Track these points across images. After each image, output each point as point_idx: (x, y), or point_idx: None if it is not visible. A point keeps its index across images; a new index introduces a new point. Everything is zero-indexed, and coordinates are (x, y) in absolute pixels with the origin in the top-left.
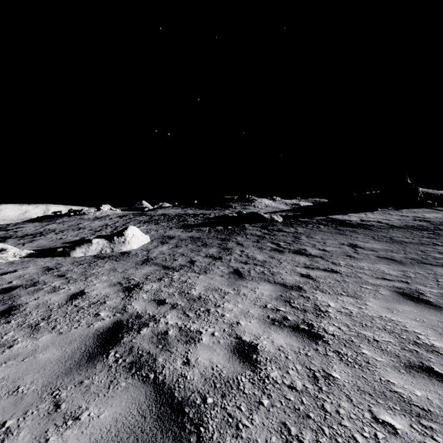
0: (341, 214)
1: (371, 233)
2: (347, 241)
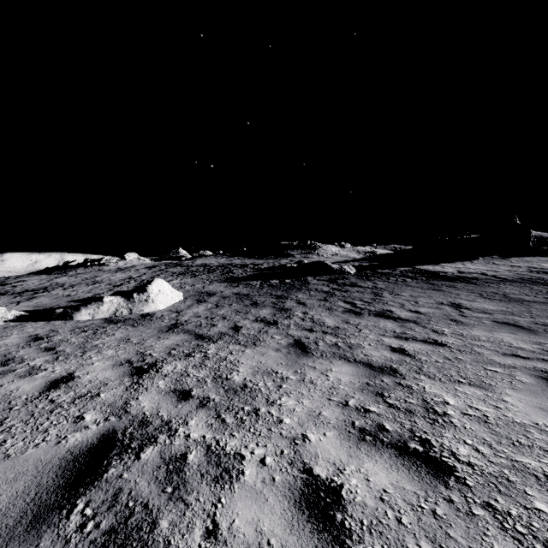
0: (431, 264)
1: (476, 289)
2: (446, 300)
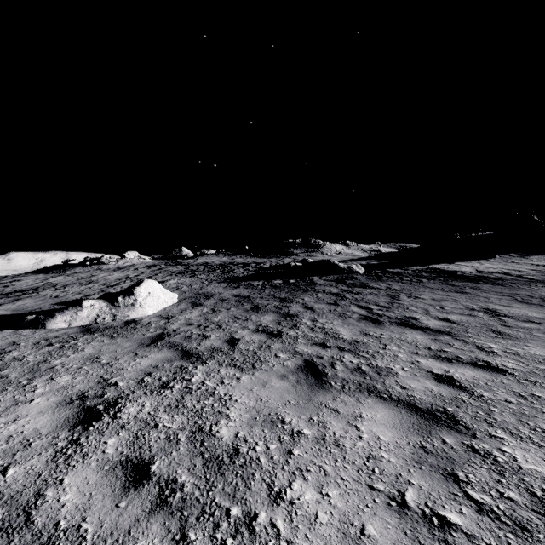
0: (445, 263)
1: (505, 291)
2: (476, 305)
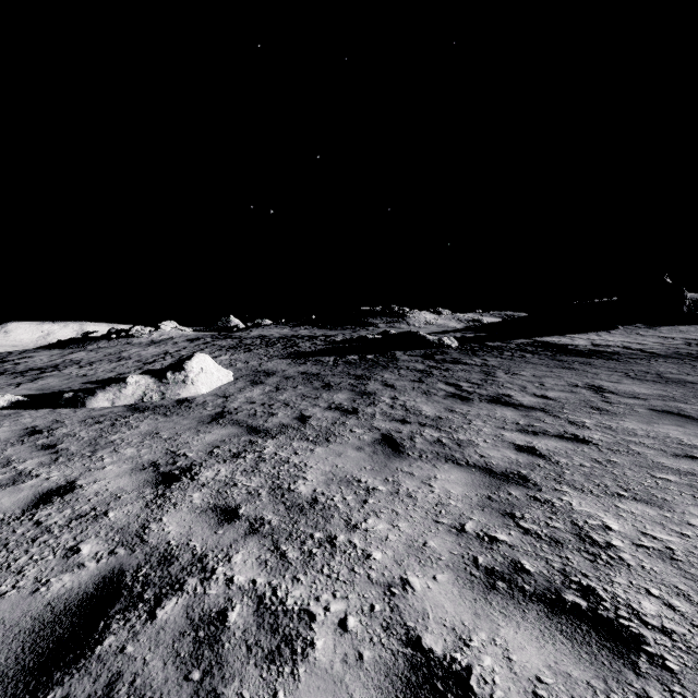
0: (556, 336)
1: (619, 366)
2: (581, 381)
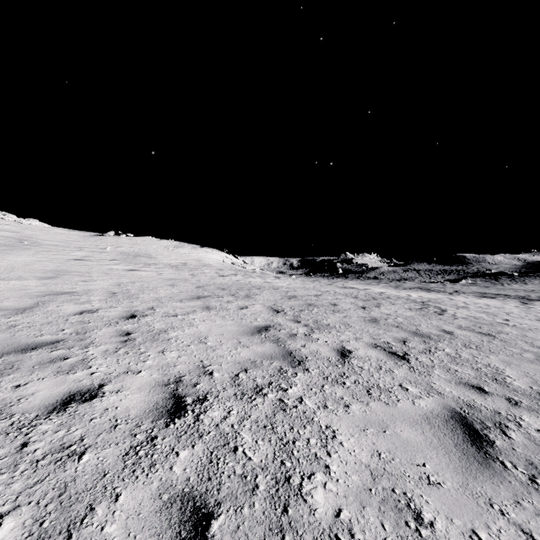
0: None
1: None
2: None
